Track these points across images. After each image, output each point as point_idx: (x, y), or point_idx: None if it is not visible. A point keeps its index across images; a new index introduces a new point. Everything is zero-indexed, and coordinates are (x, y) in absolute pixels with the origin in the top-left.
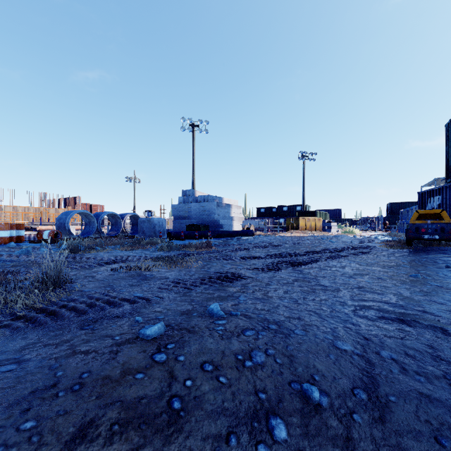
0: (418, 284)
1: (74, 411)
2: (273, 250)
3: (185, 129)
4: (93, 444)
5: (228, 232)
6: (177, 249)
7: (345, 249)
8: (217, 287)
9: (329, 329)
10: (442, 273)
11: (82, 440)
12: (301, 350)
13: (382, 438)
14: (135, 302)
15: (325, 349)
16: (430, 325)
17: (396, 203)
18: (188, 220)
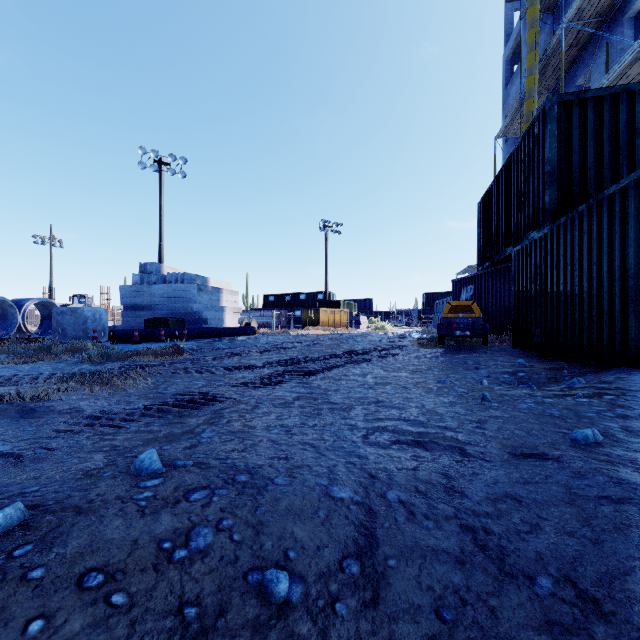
0: (445, 391)
1: None
2: (277, 355)
3: (146, 166)
4: None
5: (216, 329)
6: (119, 358)
7: (371, 351)
8: (169, 420)
9: (326, 469)
10: (471, 376)
11: None
12: (278, 511)
13: (371, 632)
14: None
15: (315, 502)
16: (448, 445)
17: (432, 293)
18: (150, 312)
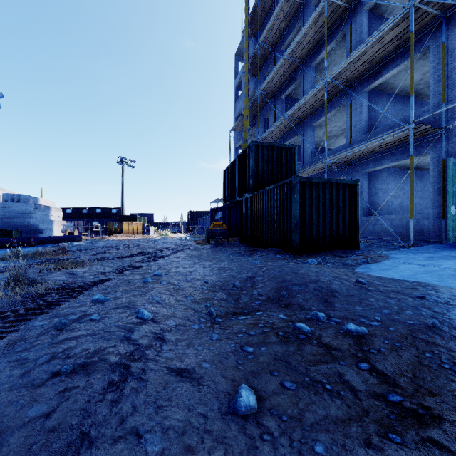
0: (219, 259)
1: (162, 291)
2: (128, 251)
3: None
4: (174, 292)
5: (53, 238)
6: (30, 257)
7: (178, 247)
8: (136, 271)
9: (201, 272)
10: (225, 255)
11: (171, 292)
12: (198, 277)
13: (222, 285)
14: (107, 280)
15: (204, 276)
16: (226, 267)
17: (194, 211)
18: None
